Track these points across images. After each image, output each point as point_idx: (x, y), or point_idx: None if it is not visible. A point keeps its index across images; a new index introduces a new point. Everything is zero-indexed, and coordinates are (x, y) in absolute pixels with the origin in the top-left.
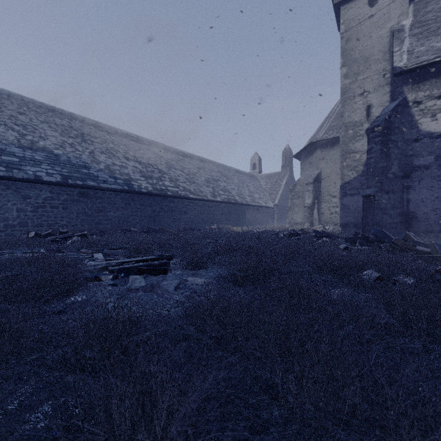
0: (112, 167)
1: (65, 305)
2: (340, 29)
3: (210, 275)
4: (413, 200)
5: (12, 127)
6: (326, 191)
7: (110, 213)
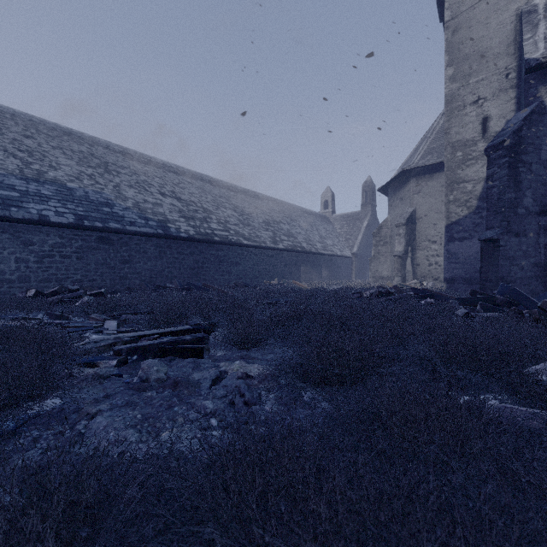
0: (143, 205)
1: (20, 420)
2: (445, 16)
3: (268, 360)
4: None
5: (14, 154)
6: (423, 235)
7: (139, 265)
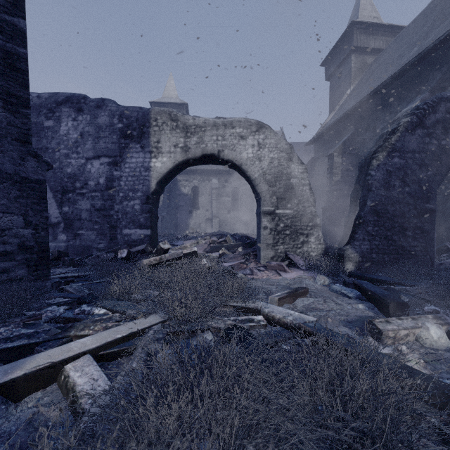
0: None
1: None
2: None
3: None
4: (179, 218)
5: None
6: None
7: None
